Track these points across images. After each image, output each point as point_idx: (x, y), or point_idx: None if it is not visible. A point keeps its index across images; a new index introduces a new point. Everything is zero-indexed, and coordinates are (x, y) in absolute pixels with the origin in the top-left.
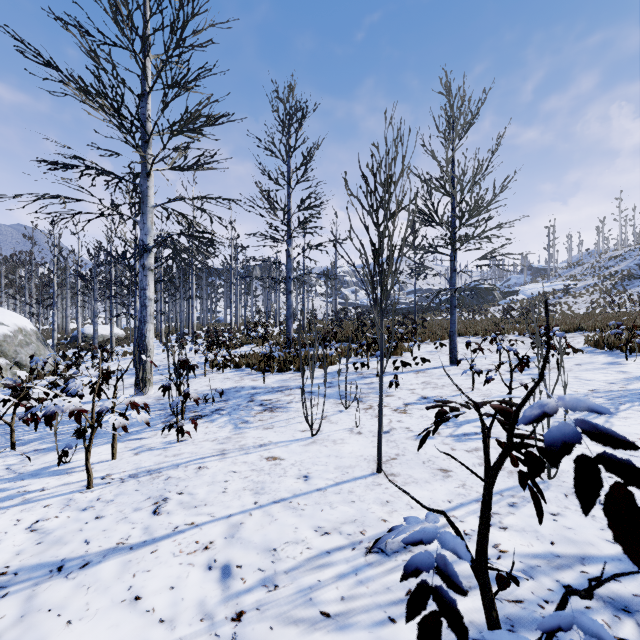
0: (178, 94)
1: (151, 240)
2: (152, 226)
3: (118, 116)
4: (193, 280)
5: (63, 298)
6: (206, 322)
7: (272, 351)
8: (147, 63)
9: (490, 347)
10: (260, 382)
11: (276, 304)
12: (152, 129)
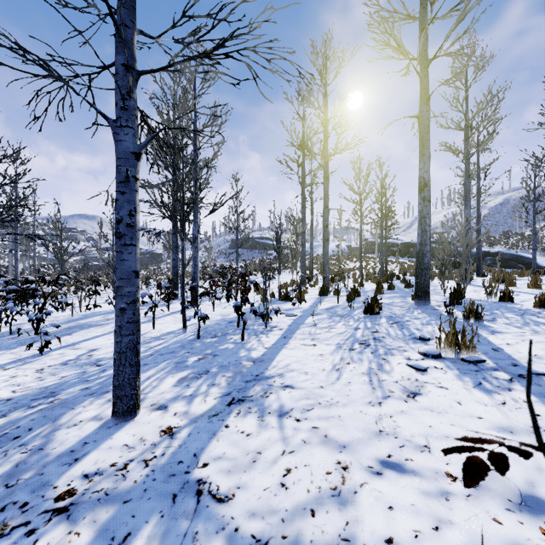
0: None
1: None
2: None
3: None
4: None
5: None
6: None
7: None
8: None
9: None
10: None
11: None
12: None
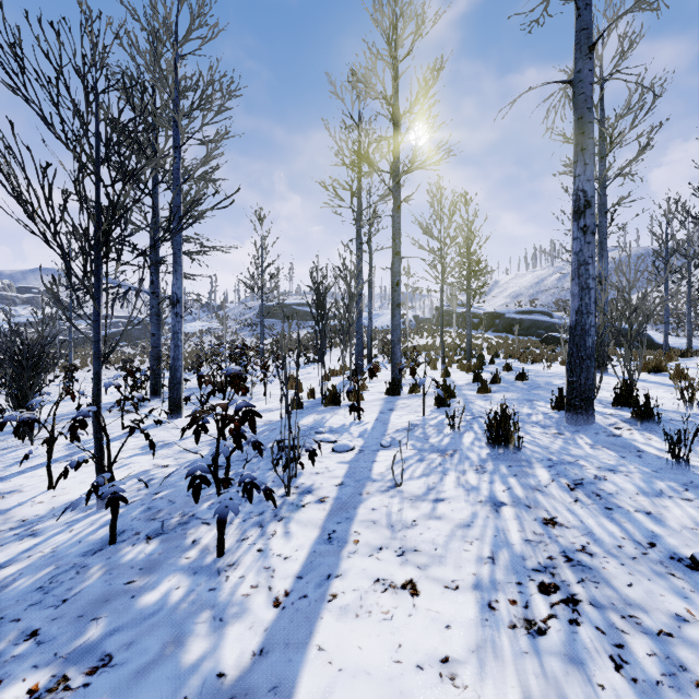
0: None
1: None
2: None
3: None
4: None
5: None
6: None
7: None
8: None
9: (109, 373)
10: None
11: None
12: None
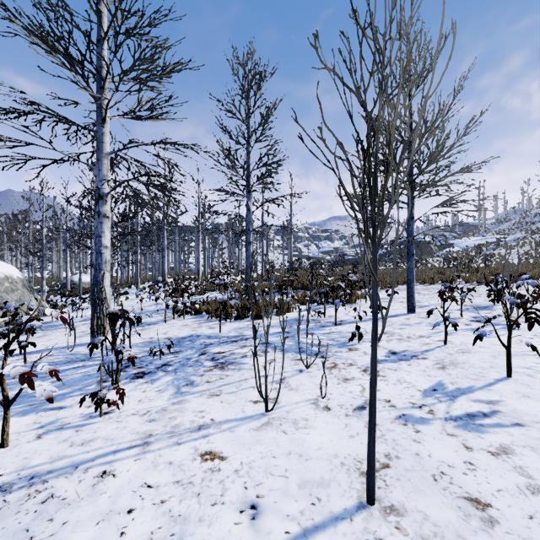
0: (130, 34)
1: (107, 187)
2: (108, 173)
3: (67, 55)
4: (164, 234)
5: (58, 251)
6: (179, 271)
7: (232, 298)
8: (103, 9)
9: None
10: (216, 330)
11: (238, 255)
12: (106, 73)
